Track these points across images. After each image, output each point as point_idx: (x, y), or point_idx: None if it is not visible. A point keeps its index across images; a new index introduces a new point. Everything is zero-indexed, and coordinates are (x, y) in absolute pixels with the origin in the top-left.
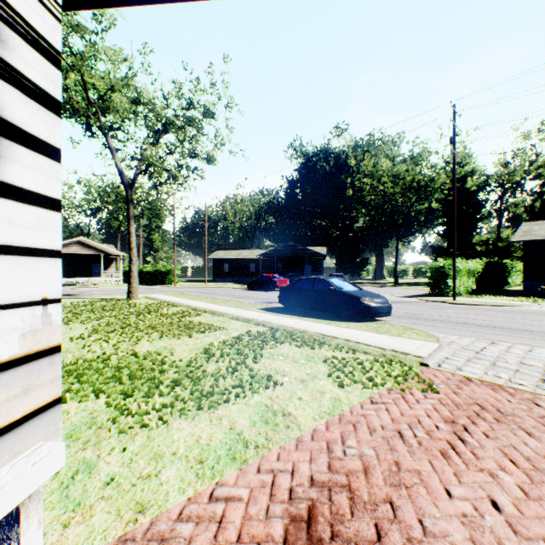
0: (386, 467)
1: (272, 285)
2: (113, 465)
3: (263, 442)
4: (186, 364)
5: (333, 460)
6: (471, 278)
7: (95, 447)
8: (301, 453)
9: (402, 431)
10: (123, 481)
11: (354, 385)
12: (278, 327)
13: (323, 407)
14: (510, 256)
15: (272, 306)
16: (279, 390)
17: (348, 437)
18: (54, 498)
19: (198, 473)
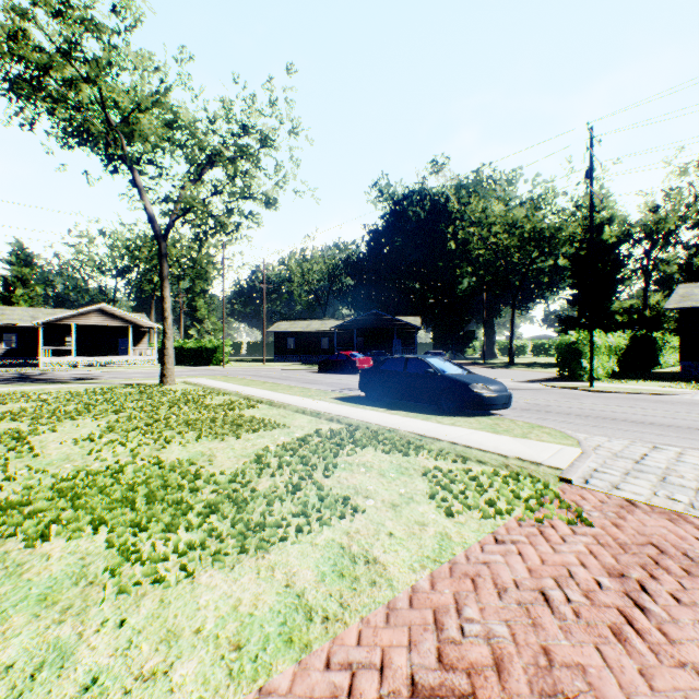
0: (529, 658)
1: (351, 366)
2: (100, 652)
3: (336, 610)
4: (229, 478)
5: (445, 644)
6: (612, 356)
7: (78, 619)
8: (395, 631)
9: (547, 591)
10: (110, 684)
11: (468, 512)
12: (359, 424)
13: (424, 549)
14: (660, 329)
15: (351, 395)
16: (360, 520)
17: (466, 601)
18: None
19: (232, 668)
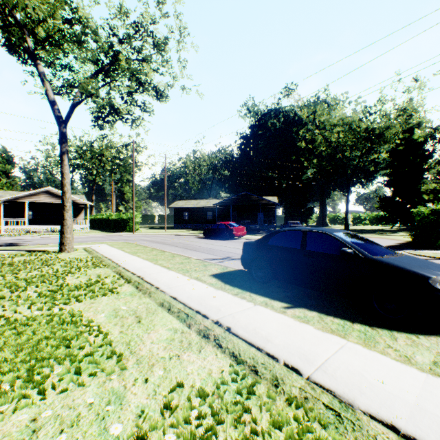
0: None
1: (229, 234)
2: None
3: None
4: None
5: None
6: None
7: None
8: None
9: None
10: None
11: None
12: (255, 363)
13: None
14: None
15: (232, 270)
16: None
17: None
18: None
19: None
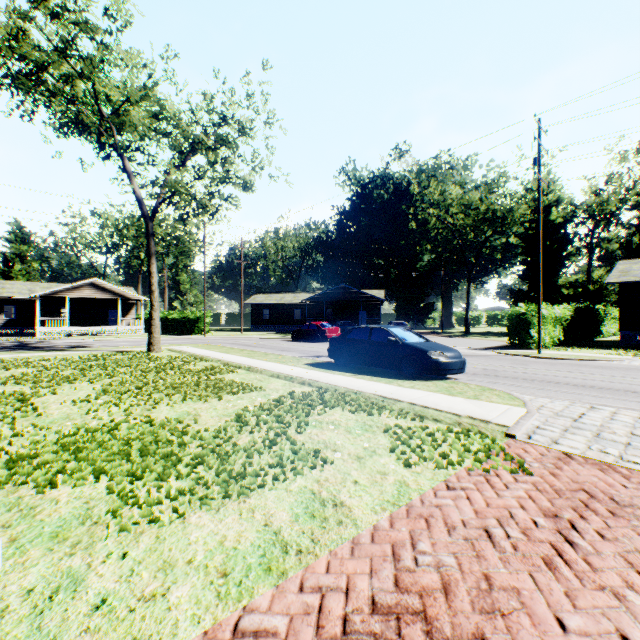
0: (472, 583)
1: (321, 335)
2: (107, 579)
3: (308, 545)
4: (213, 434)
5: (401, 572)
6: (558, 326)
7: (86, 552)
8: (359, 562)
9: (490, 529)
10: (117, 604)
11: (424, 463)
12: (328, 387)
13: (385, 494)
14: (603, 301)
15: (321, 361)
16: (329, 470)
17: (420, 537)
18: (21, 631)
19: (220, 591)
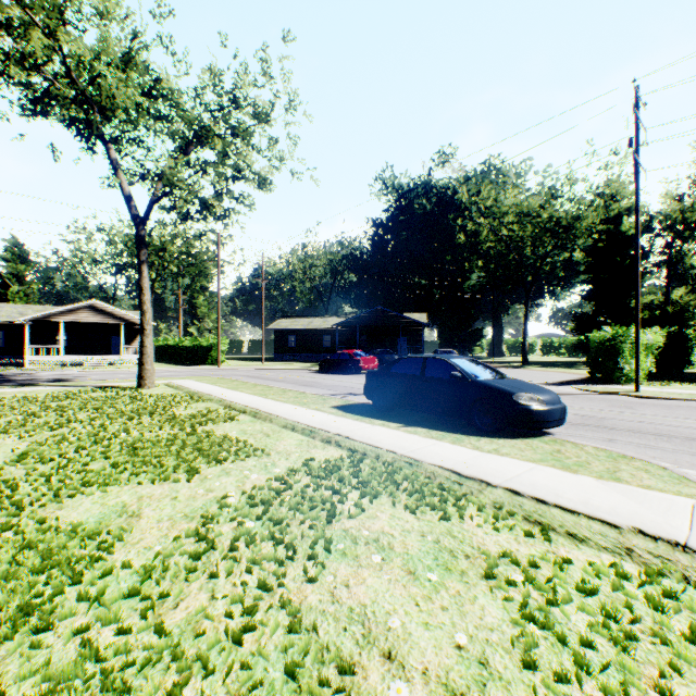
0: None
1: (354, 366)
2: None
3: None
4: (129, 586)
5: None
6: (648, 356)
7: None
8: None
9: None
10: None
11: None
12: (365, 450)
13: None
14: (684, 326)
15: (354, 402)
16: None
17: None
18: None
19: None
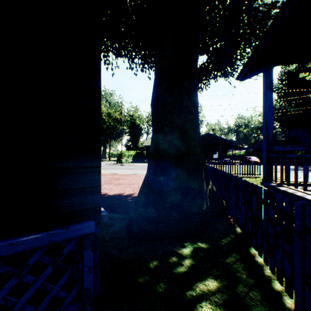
0: None
1: None
2: None
3: None
4: None
5: None
6: (131, 157)
7: None
8: None
9: None
10: None
11: None
12: None
13: None
14: None
15: None
16: None
17: None
18: None
19: None
